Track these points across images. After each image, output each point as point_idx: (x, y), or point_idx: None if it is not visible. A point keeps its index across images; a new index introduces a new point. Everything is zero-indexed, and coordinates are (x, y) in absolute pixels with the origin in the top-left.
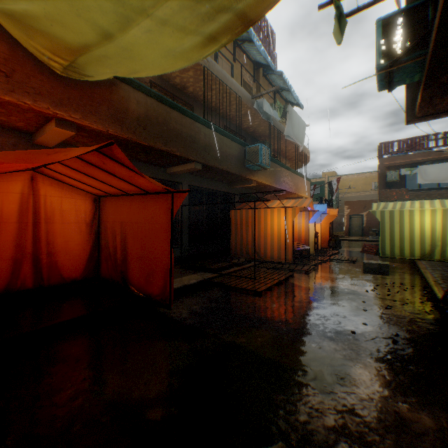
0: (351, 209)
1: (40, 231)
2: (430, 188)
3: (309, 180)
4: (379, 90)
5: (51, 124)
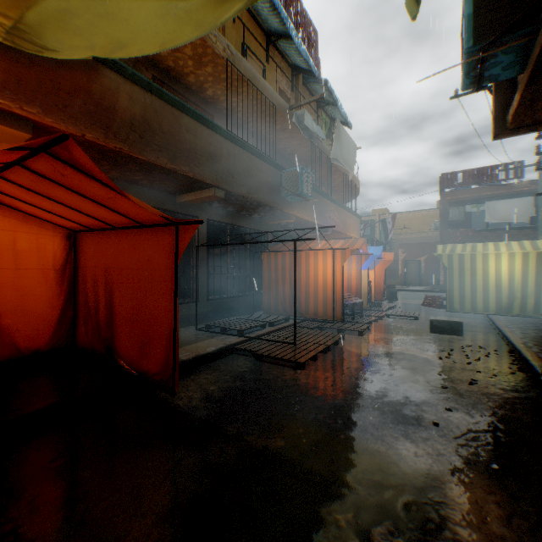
0: (407, 253)
1: None
2: (499, 228)
3: (359, 217)
4: (463, 89)
5: None
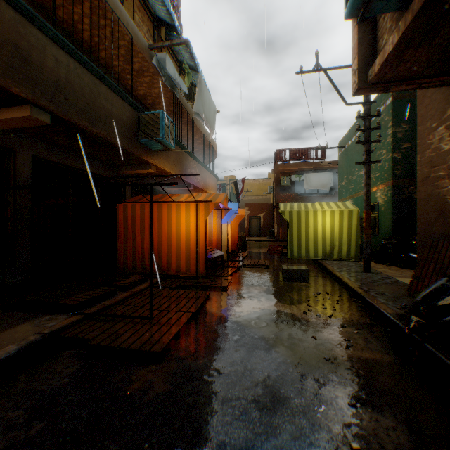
0: (251, 211)
1: None
2: (312, 194)
3: (217, 177)
4: (348, 16)
5: None
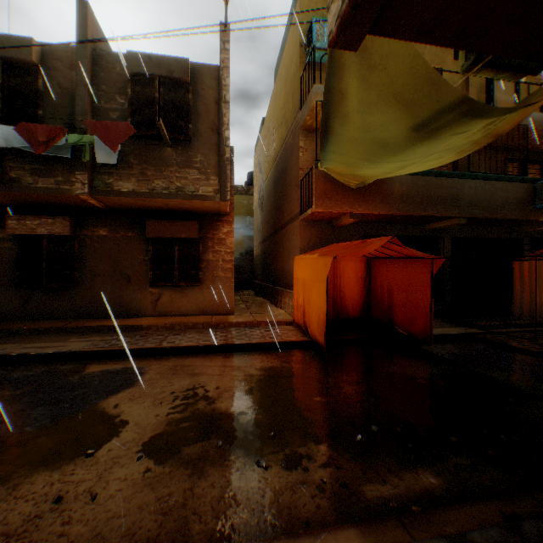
0: None
1: (336, 283)
2: None
3: None
4: None
5: (345, 217)
